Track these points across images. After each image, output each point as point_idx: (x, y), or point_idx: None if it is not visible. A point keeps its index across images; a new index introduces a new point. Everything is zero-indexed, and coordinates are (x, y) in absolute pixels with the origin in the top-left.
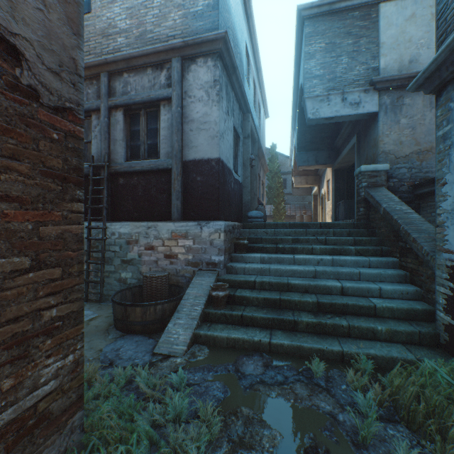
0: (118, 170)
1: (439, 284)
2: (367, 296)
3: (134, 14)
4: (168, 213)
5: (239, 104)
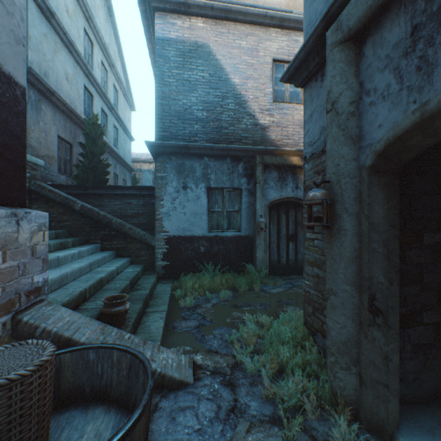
0: None
1: (159, 248)
2: (123, 271)
3: None
4: None
5: None
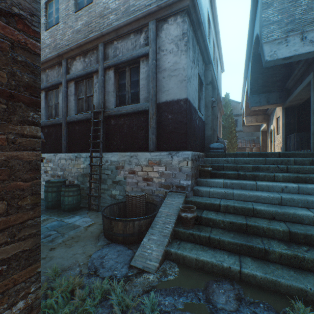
0: (110, 114)
1: None
2: None
3: None
4: (146, 145)
5: (202, 57)
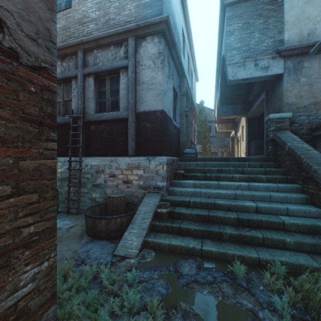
0: (90, 120)
1: None
2: (276, 214)
3: (101, 7)
4: (125, 151)
5: (177, 71)
